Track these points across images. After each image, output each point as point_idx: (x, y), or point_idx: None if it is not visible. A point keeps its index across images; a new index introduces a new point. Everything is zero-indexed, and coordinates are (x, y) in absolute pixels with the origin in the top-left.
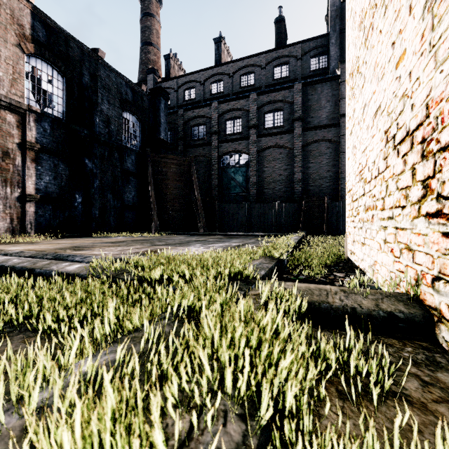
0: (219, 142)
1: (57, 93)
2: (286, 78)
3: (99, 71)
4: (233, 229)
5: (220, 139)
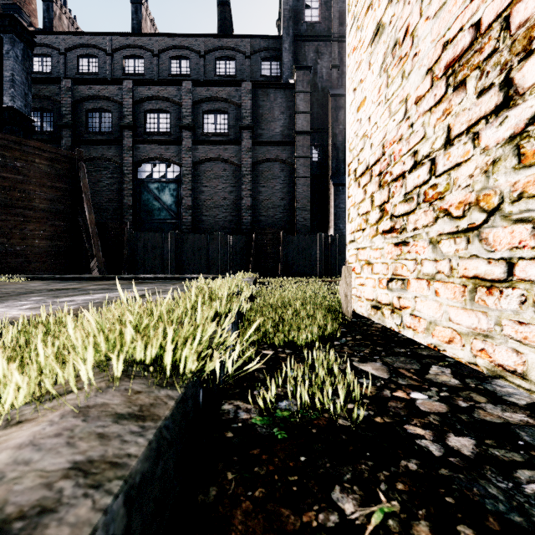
0: (135, 141)
1: None
2: (232, 78)
3: None
4: (155, 271)
5: (137, 137)
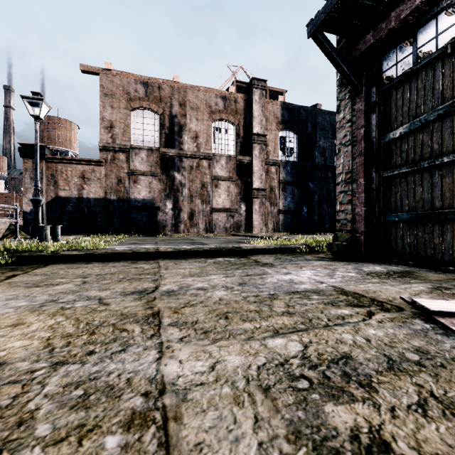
0: None
1: (293, 146)
2: None
3: (317, 119)
4: None
5: None
